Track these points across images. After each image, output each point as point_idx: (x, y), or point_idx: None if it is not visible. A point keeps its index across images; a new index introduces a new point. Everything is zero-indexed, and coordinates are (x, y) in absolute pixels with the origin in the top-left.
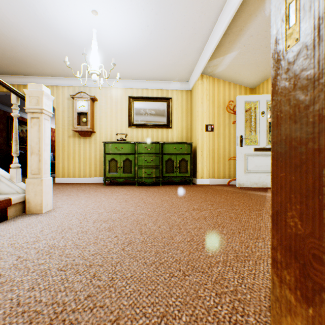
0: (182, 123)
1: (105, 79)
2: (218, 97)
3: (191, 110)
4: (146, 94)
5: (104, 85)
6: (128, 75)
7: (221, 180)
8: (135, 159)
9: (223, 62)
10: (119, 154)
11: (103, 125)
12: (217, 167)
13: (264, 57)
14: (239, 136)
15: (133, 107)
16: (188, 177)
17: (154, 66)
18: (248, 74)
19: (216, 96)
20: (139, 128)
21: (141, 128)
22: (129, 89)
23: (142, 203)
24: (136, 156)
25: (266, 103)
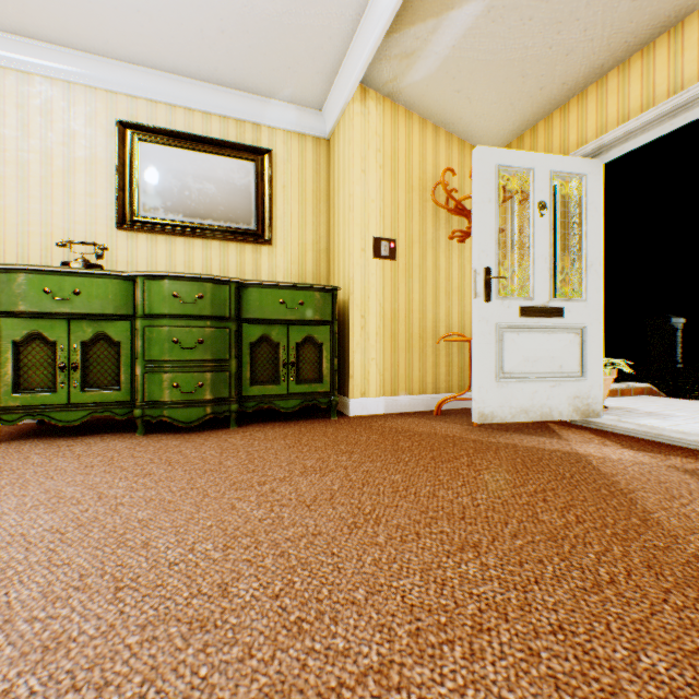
0: (302, 233)
1: (18, 39)
2: (408, 163)
3: (328, 197)
4: (186, 125)
5: (13, 59)
6: (112, 39)
7: (416, 398)
8: (135, 336)
9: (432, 42)
10: (65, 316)
11: (12, 211)
12: (404, 364)
13: (552, 38)
14: (484, 271)
15: (136, 162)
16: (325, 397)
17: (210, 11)
18: (490, 103)
19: (403, 158)
20: (162, 236)
21: (169, 236)
22: (123, 96)
23: (99, 596)
24: (140, 325)
25: (551, 179)
